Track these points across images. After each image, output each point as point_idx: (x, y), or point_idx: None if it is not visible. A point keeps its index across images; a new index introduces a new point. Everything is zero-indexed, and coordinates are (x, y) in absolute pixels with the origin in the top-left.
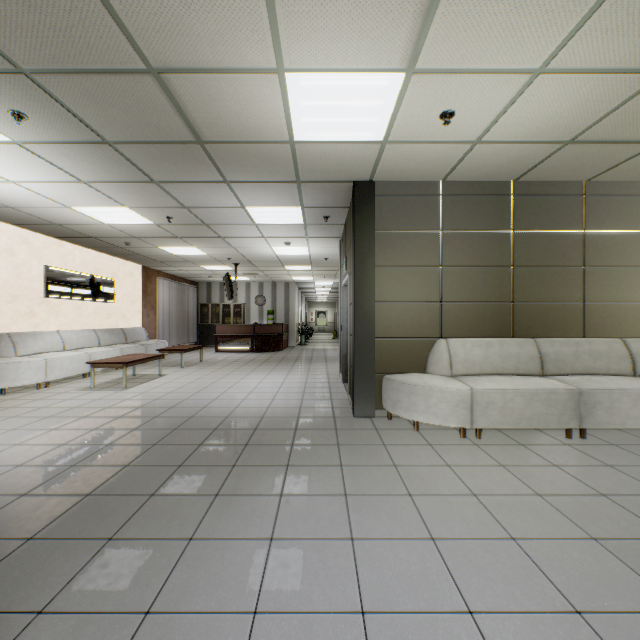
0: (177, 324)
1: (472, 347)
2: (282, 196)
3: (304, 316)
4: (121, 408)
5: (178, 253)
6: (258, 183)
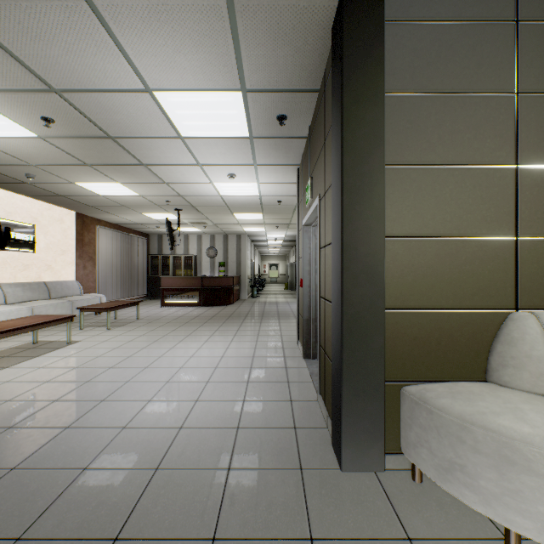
0: (123, 276)
1: None
2: (205, 54)
3: (257, 268)
4: None
5: (105, 193)
6: None
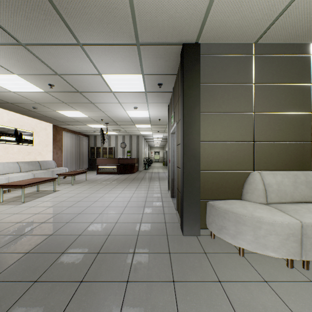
0: (76, 158)
1: (282, 179)
2: (127, 62)
3: (147, 154)
4: (3, 224)
5: (70, 115)
6: (105, 45)
